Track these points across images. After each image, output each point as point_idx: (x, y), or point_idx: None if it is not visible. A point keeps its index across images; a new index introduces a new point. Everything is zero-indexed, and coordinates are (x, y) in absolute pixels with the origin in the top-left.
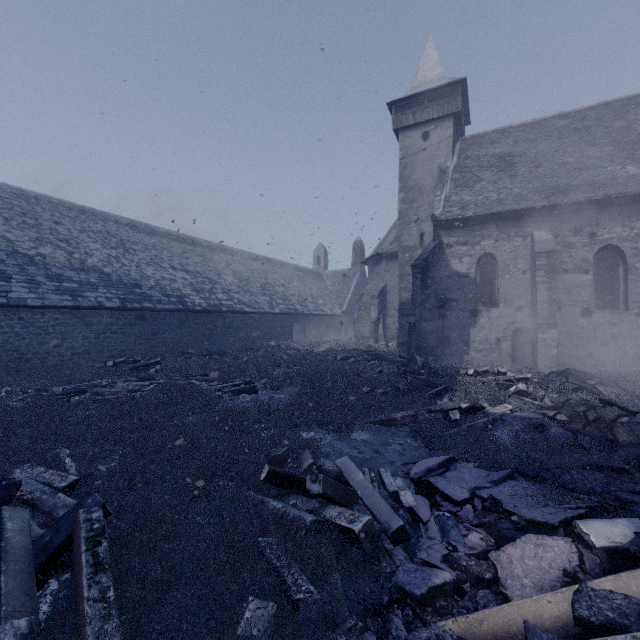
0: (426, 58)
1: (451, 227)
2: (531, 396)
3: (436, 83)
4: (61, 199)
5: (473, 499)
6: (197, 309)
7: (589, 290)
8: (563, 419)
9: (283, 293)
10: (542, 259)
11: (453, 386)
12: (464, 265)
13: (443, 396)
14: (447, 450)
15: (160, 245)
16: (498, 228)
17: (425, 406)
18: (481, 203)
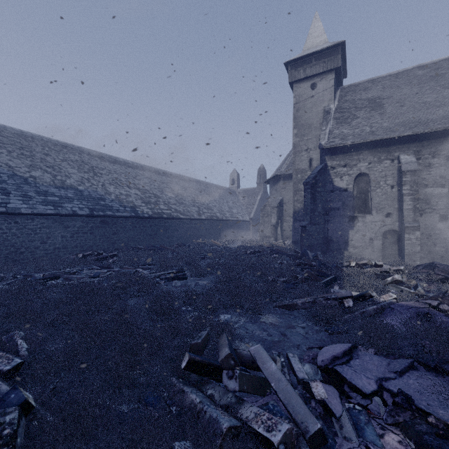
0: (313, 28)
1: (334, 153)
2: (405, 285)
3: (321, 46)
4: (50, 138)
5: (382, 392)
6: (145, 216)
7: (445, 200)
8: (446, 309)
9: (207, 205)
10: (407, 176)
11: (340, 276)
12: (344, 182)
13: (333, 284)
14: (344, 334)
15: (120, 170)
16: (371, 153)
17: (320, 293)
18: (357, 134)
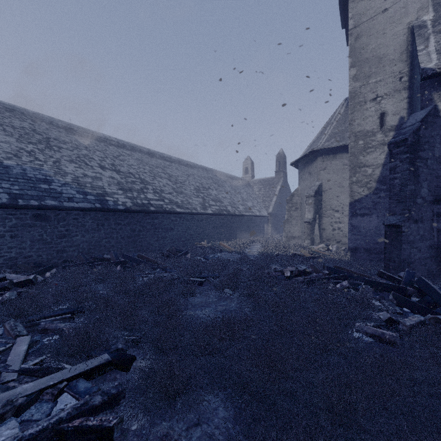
0: None
1: None
2: None
3: None
4: None
5: None
6: (119, 208)
7: None
8: None
9: (216, 195)
10: None
11: None
12: None
13: None
14: None
15: (95, 147)
16: None
17: None
18: None
